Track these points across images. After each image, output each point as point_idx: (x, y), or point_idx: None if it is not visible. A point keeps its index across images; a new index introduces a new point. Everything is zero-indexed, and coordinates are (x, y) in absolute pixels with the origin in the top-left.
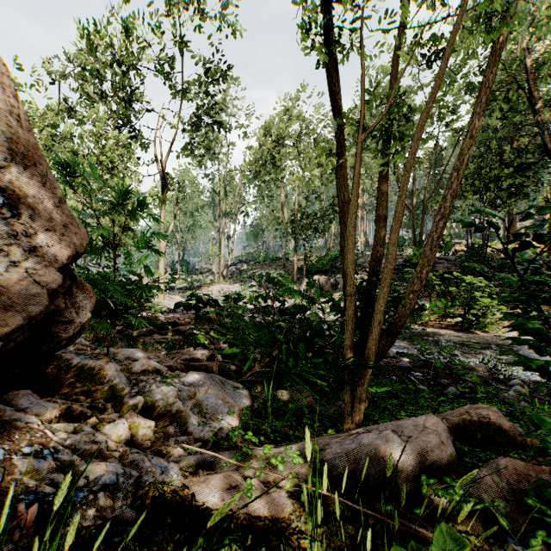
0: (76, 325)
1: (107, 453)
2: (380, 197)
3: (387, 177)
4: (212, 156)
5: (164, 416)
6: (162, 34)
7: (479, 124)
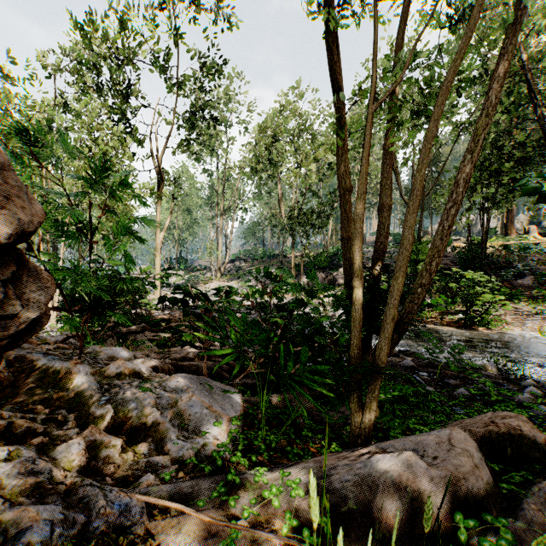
0: (25, 321)
1: (48, 487)
2: (384, 185)
3: (391, 164)
4: (209, 152)
5: (137, 429)
6: (157, 25)
7: (495, 101)
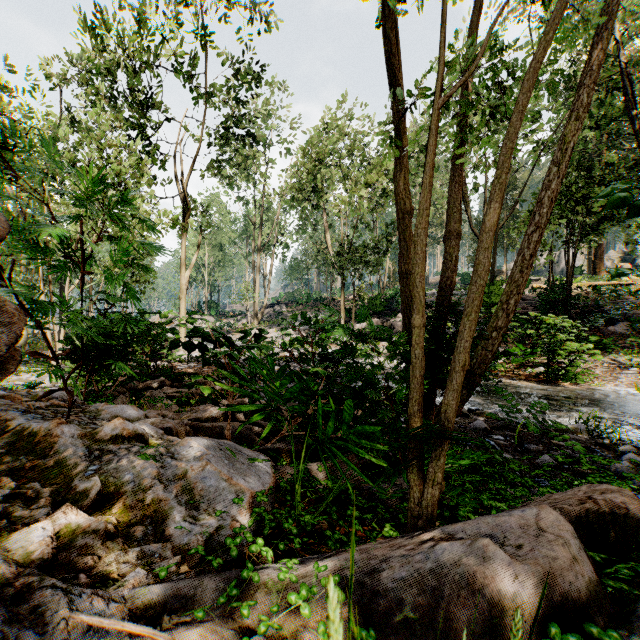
0: None
1: None
2: (451, 208)
3: (460, 182)
4: (244, 177)
5: (132, 508)
6: (181, 25)
7: (588, 100)
